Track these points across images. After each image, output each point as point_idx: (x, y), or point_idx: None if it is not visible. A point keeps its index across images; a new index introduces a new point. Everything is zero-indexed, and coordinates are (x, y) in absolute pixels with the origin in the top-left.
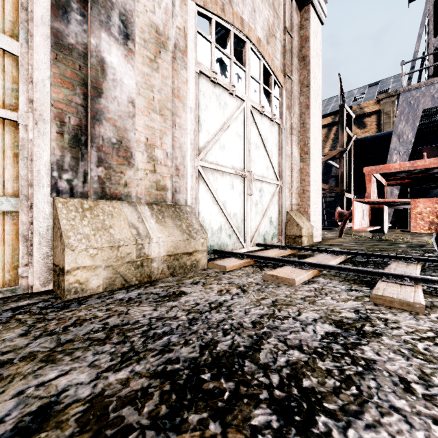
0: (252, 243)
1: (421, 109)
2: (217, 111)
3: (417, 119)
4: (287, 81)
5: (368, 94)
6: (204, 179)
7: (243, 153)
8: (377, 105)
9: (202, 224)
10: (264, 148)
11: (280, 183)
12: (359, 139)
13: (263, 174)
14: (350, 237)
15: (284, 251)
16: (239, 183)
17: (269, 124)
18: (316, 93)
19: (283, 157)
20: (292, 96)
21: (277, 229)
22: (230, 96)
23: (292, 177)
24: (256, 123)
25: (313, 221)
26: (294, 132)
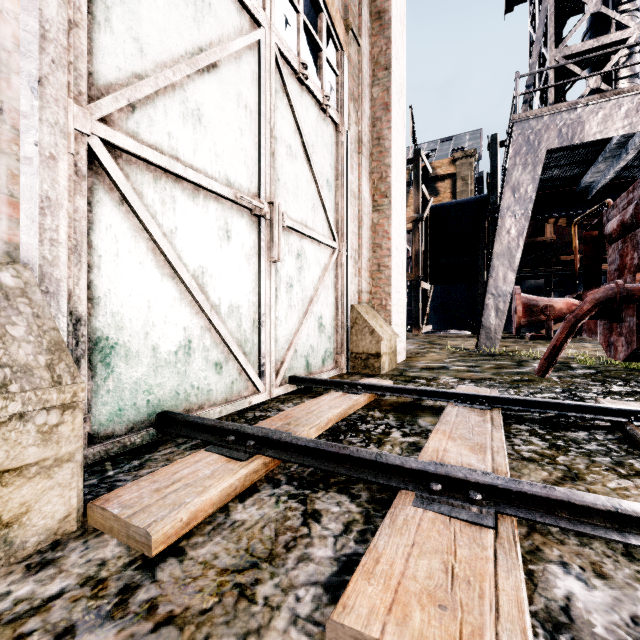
0: (279, 377)
1: (544, 148)
2: (174, 3)
3: (539, 164)
4: (352, 44)
5: (440, 152)
6: (121, 189)
7: (258, 156)
8: (452, 166)
9: (114, 335)
10: (307, 164)
11: (340, 247)
12: (437, 206)
13: (306, 221)
14: (443, 350)
15: (357, 399)
16: (245, 227)
17: (317, 116)
18: (399, 88)
19: (345, 194)
20: (360, 77)
21: (333, 341)
22: None
23: (360, 238)
24: (291, 97)
25: (395, 324)
26: (364, 150)
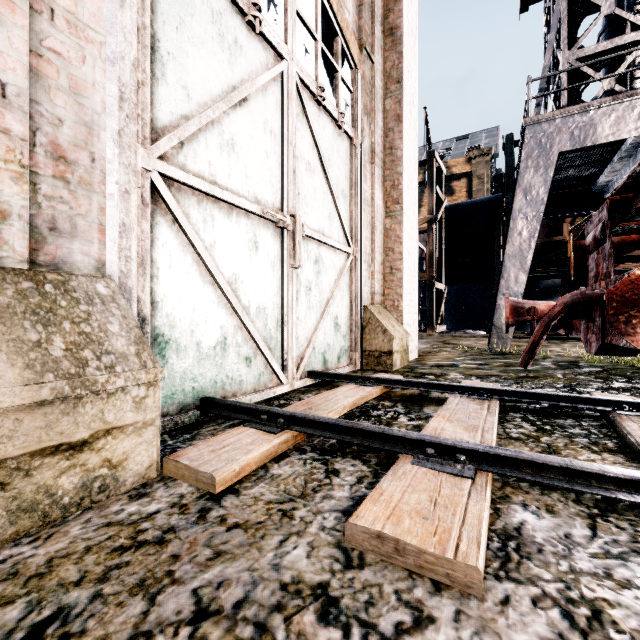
0: (299, 371)
1: (556, 151)
2: (213, 51)
3: (551, 166)
4: (365, 62)
5: (456, 150)
6: (174, 213)
7: (281, 174)
8: (468, 164)
9: (168, 333)
10: (324, 177)
11: (354, 252)
12: (451, 206)
13: (323, 229)
14: (455, 350)
15: (370, 390)
16: (270, 238)
17: (333, 132)
18: (411, 99)
19: (359, 203)
20: (373, 92)
21: (348, 340)
22: (249, 30)
23: (373, 243)
24: (309, 118)
25: (406, 324)
26: (377, 160)
